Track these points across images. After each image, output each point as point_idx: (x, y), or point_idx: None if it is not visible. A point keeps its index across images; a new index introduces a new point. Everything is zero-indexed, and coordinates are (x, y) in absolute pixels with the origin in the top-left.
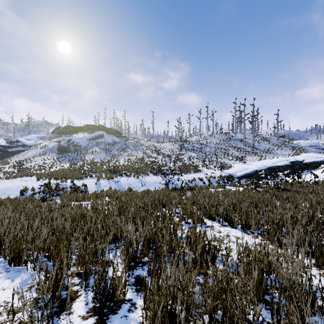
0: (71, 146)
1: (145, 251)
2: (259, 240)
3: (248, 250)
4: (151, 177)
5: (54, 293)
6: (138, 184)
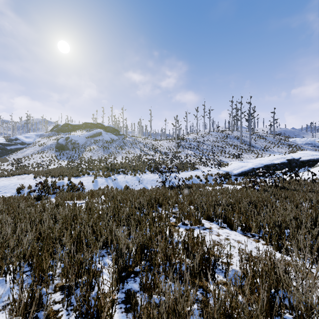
0: (69, 144)
1: (137, 260)
2: (261, 244)
3: (253, 262)
4: (148, 175)
5: (28, 317)
6: (135, 181)
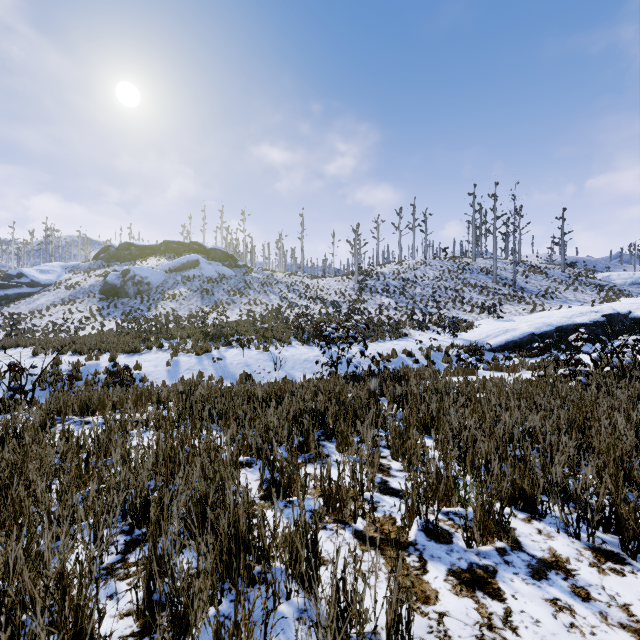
0: (130, 284)
1: None
2: None
3: None
4: (296, 349)
5: None
6: (266, 363)
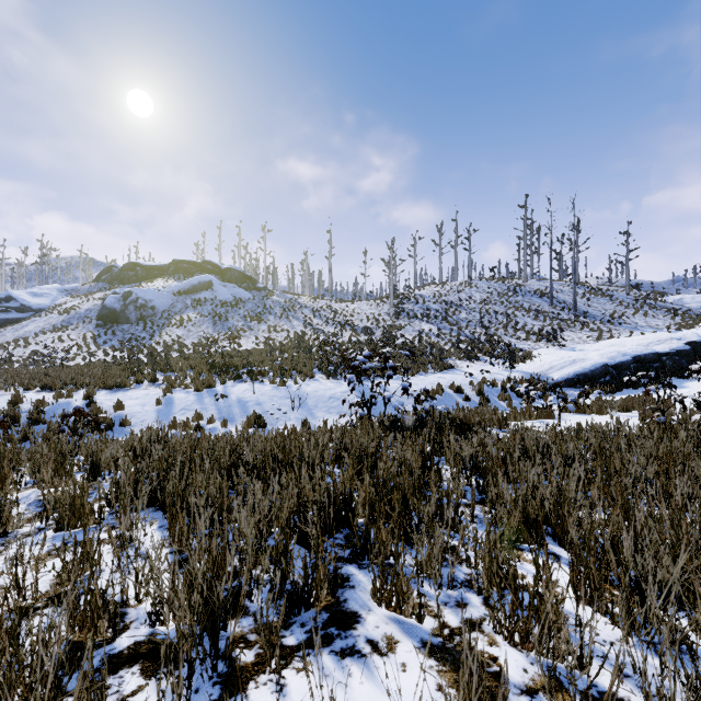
0: (131, 308)
1: None
2: None
3: None
4: (319, 383)
5: None
6: (282, 401)
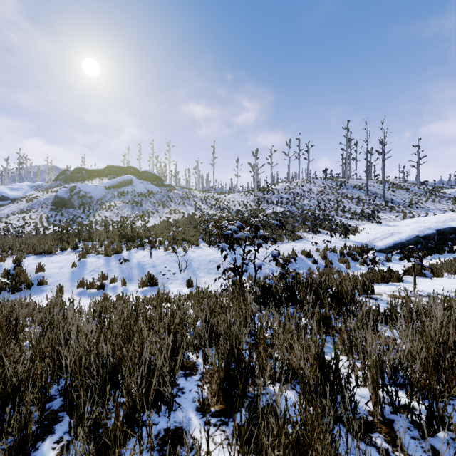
0: (75, 198)
1: None
2: None
3: None
4: (202, 250)
5: None
6: (172, 264)
